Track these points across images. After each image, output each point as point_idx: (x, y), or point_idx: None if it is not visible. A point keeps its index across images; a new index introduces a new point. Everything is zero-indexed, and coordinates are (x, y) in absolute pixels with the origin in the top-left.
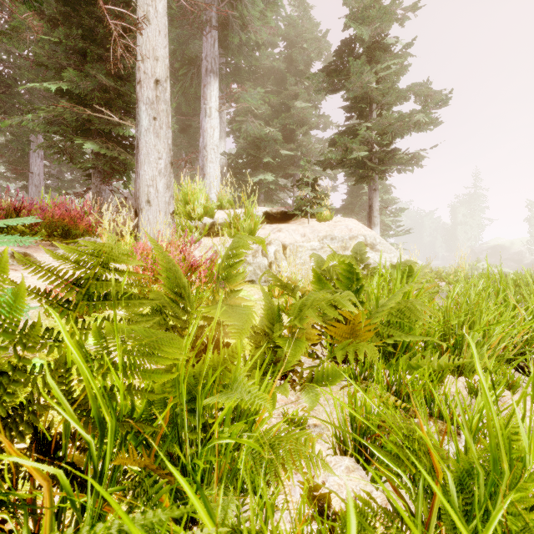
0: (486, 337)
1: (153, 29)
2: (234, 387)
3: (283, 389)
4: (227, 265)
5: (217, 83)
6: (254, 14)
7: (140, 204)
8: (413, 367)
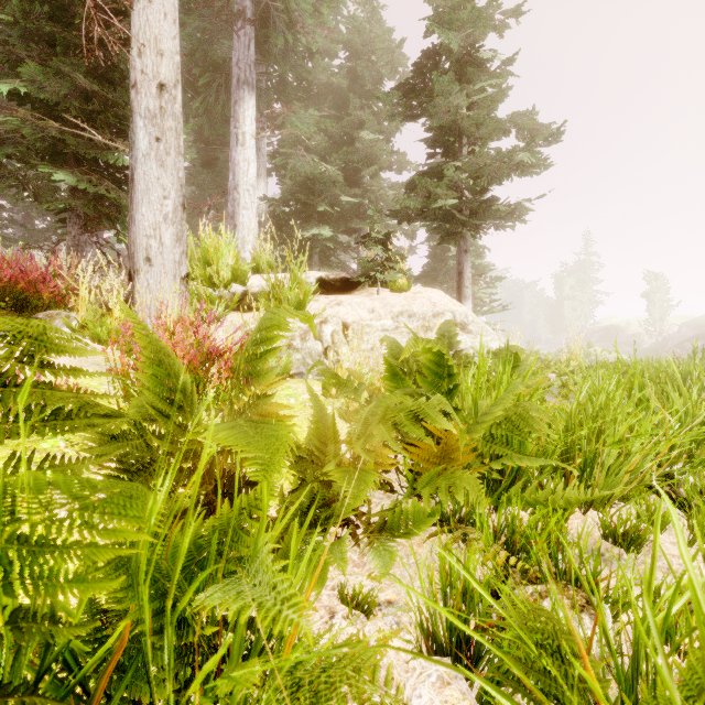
0: (624, 454)
1: (155, 10)
2: (251, 569)
3: (338, 555)
4: (252, 356)
5: (253, 100)
6: (304, 8)
7: (136, 263)
8: (529, 503)
